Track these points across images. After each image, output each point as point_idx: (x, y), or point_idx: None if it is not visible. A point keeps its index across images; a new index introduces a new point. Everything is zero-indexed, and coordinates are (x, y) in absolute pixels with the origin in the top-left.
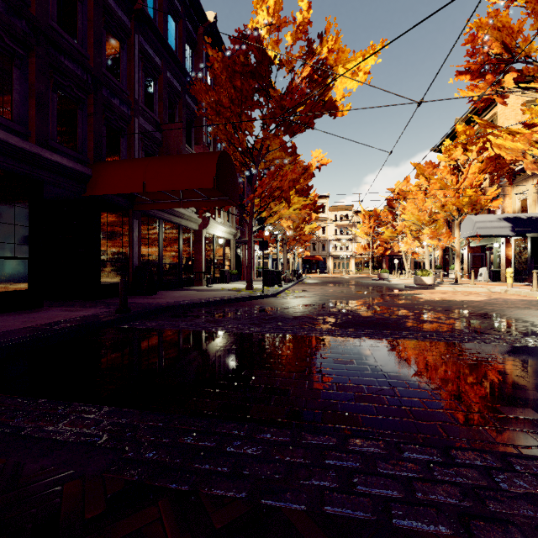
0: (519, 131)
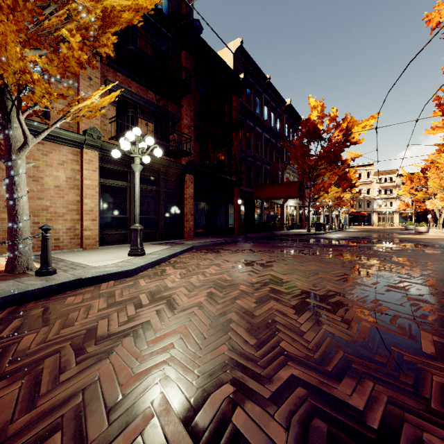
0: None
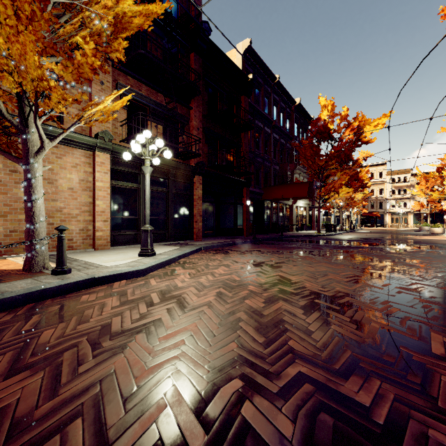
0: None
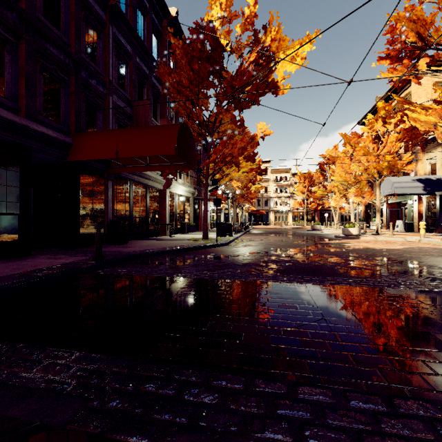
0: (431, 107)
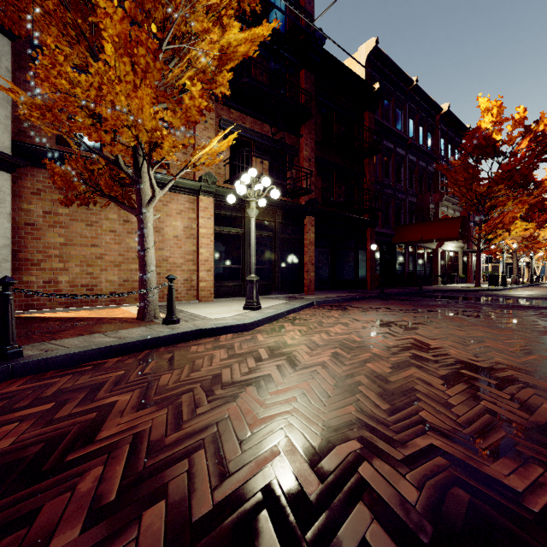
0: None
